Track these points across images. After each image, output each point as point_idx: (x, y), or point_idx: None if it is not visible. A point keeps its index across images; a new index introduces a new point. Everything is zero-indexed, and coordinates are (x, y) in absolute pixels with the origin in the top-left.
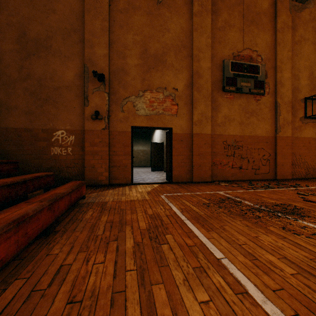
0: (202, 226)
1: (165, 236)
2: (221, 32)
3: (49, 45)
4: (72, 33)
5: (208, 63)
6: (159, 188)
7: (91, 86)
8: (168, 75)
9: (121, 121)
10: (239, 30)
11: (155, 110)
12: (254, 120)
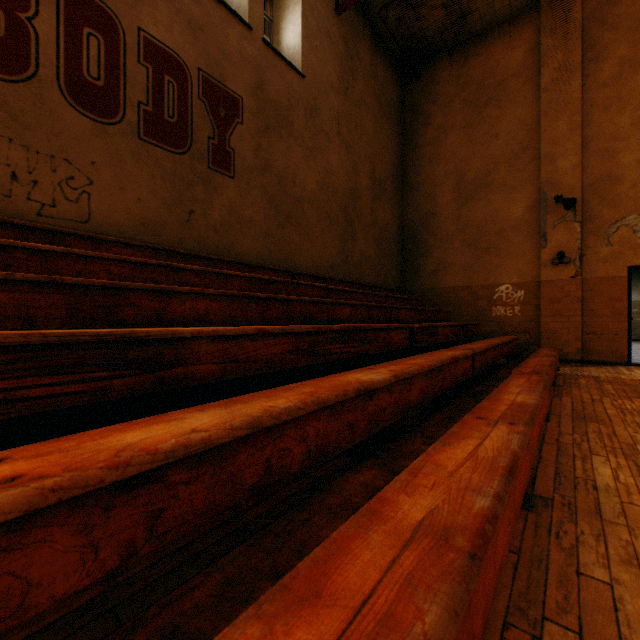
0: None
1: None
2: None
3: (489, 181)
4: (519, 154)
5: None
6: None
7: (549, 218)
8: None
9: (604, 260)
10: None
11: None
12: None
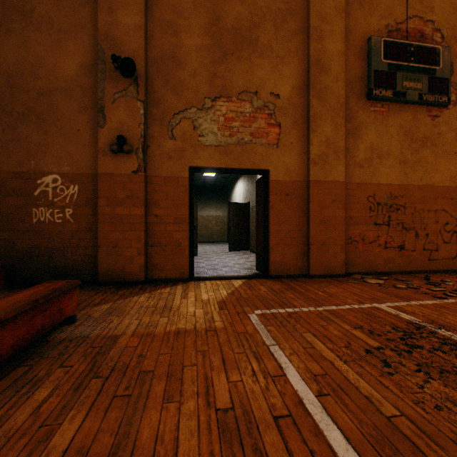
0: None
1: None
2: None
3: (28, 8)
4: None
5: (339, 44)
6: (244, 292)
7: (109, 87)
8: (261, 68)
9: (169, 156)
10: None
11: (235, 135)
12: (428, 155)
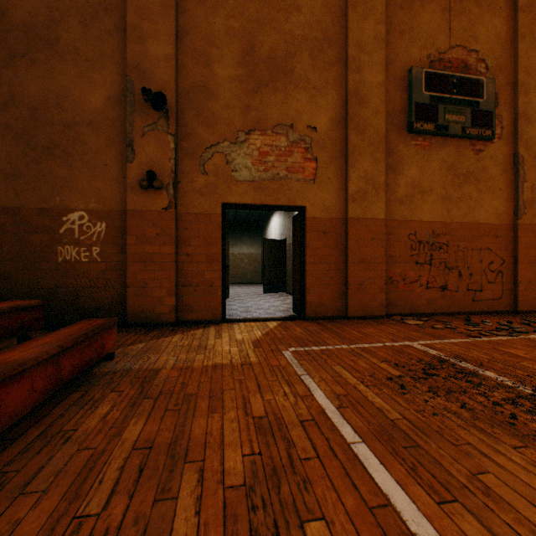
0: (414, 474)
1: (303, 533)
2: (406, 12)
3: (53, 37)
4: (101, 13)
5: (378, 76)
6: (279, 332)
7: (139, 120)
8: (297, 100)
9: (201, 192)
10: (442, 8)
11: (270, 170)
12: (472, 191)
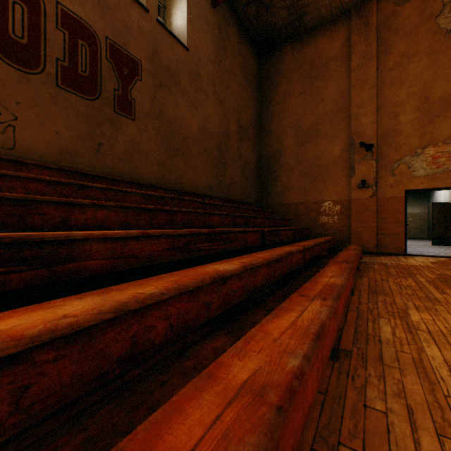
0: None
1: None
2: None
3: (317, 131)
4: (337, 113)
5: None
6: (447, 261)
7: (356, 157)
8: None
9: (390, 186)
10: None
11: (441, 167)
12: None
